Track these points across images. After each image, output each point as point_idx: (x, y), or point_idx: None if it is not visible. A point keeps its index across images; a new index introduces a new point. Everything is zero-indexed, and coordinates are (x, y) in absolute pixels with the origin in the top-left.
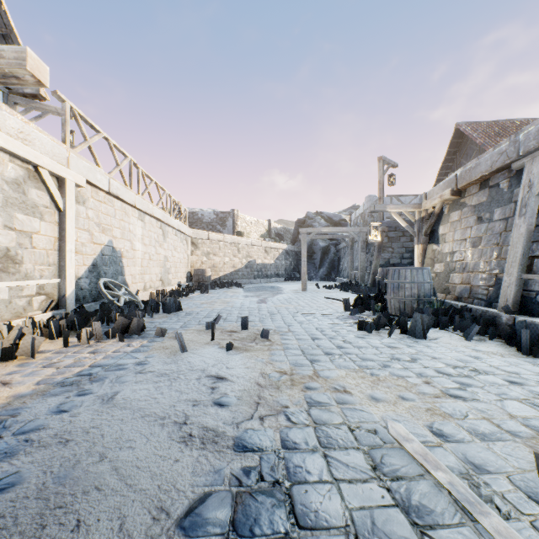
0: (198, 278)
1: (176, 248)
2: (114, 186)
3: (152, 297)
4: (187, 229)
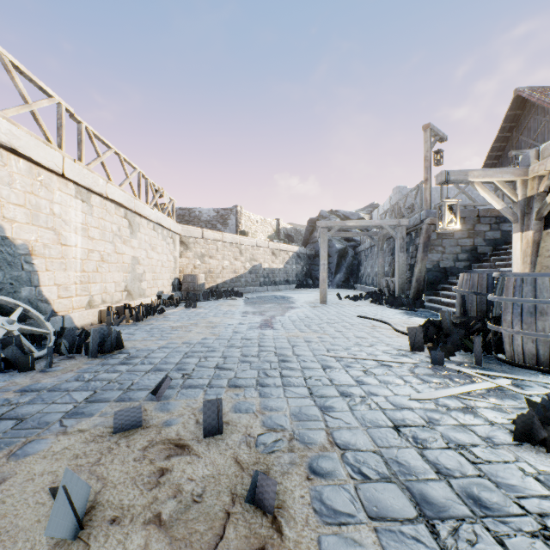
0: (187, 286)
1: (155, 248)
2: (3, 128)
3: (103, 317)
4: (173, 224)
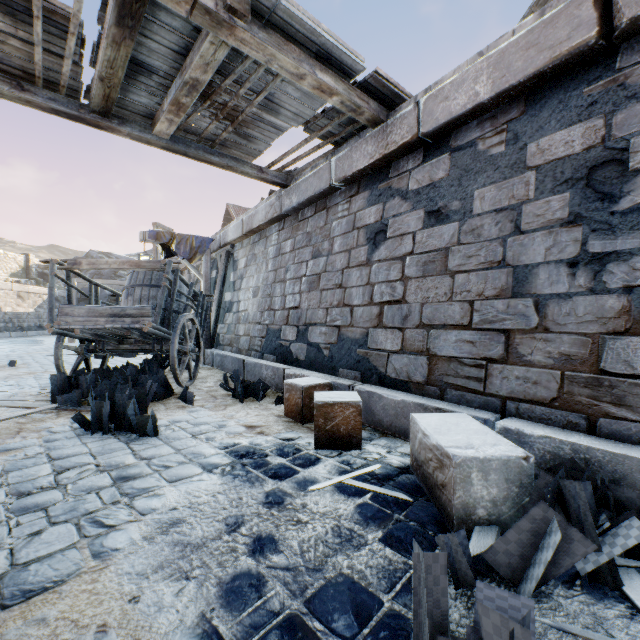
0: None
1: None
2: None
3: None
4: None
